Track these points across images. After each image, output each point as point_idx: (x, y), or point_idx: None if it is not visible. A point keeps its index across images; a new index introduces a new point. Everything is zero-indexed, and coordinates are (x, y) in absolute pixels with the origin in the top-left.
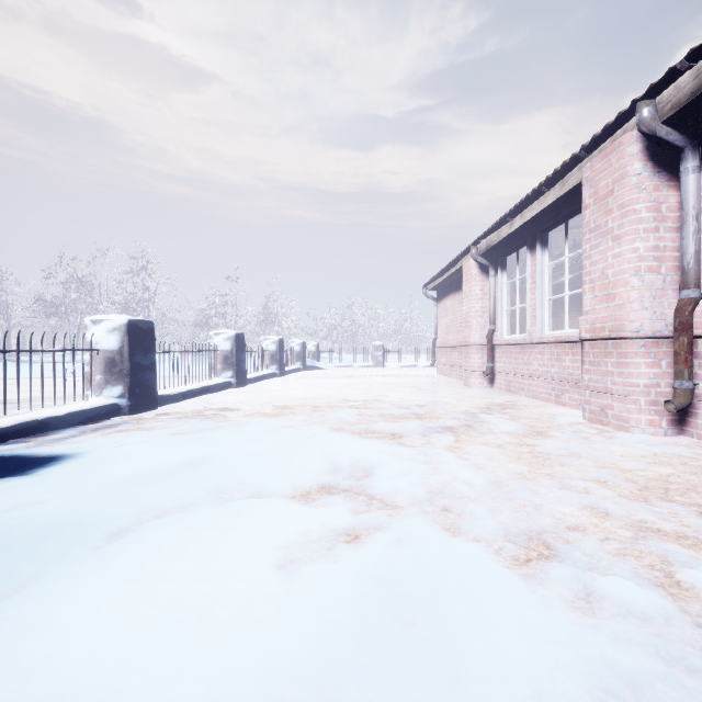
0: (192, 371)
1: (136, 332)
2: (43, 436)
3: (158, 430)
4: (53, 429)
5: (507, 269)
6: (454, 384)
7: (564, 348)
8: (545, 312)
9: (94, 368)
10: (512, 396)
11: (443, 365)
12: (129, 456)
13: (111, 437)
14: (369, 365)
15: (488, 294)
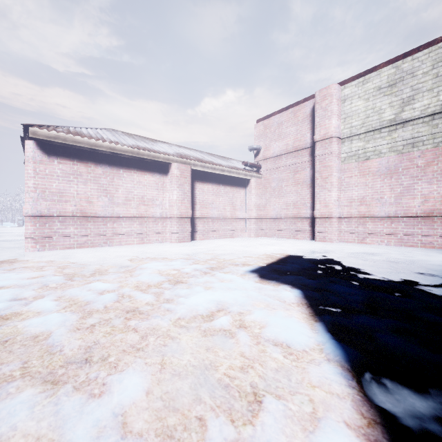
0: None
1: None
2: None
3: None
4: None
5: None
6: None
7: None
8: None
9: None
10: None
11: None
12: None
13: None
14: (16, 226)
15: None
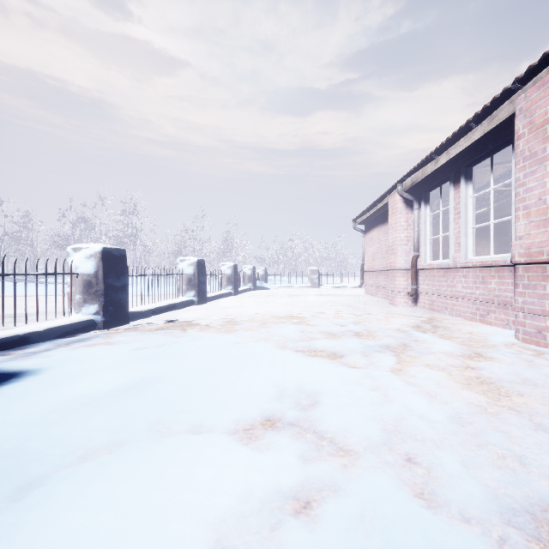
0: (161, 291)
1: (109, 259)
2: (22, 349)
3: (121, 345)
4: (32, 343)
5: (430, 203)
6: (381, 303)
7: (489, 272)
8: (469, 239)
9: (75, 289)
10: (436, 314)
11: (370, 286)
12: (84, 375)
13: (78, 352)
14: (306, 286)
15: (412, 225)
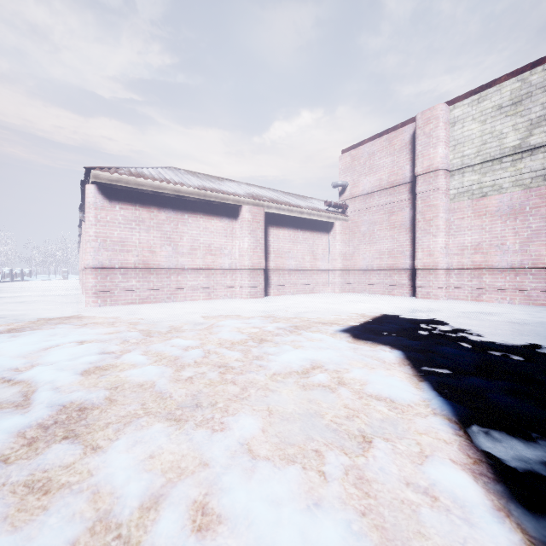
0: None
1: None
2: None
3: None
4: None
5: None
6: None
7: None
8: None
9: None
10: None
11: None
12: None
13: None
14: (60, 279)
15: None
